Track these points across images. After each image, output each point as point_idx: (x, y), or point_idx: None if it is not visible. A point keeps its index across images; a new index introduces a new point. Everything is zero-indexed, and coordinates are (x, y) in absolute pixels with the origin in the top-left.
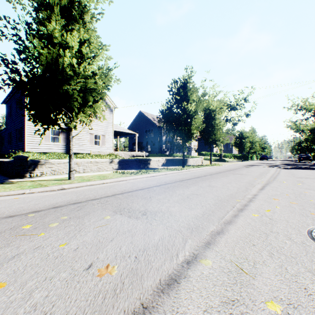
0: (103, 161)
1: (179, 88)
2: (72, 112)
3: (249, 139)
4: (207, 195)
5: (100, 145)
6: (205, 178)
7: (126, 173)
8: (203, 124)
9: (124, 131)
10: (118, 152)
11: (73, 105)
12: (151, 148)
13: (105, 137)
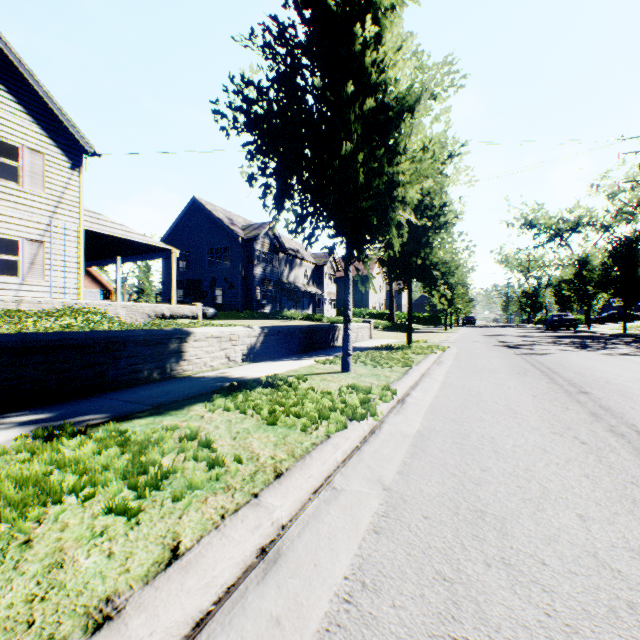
0: None
1: None
2: None
3: (463, 278)
4: None
5: (18, 276)
6: None
7: None
8: None
9: (127, 236)
10: (104, 303)
11: None
12: (224, 296)
13: (43, 247)
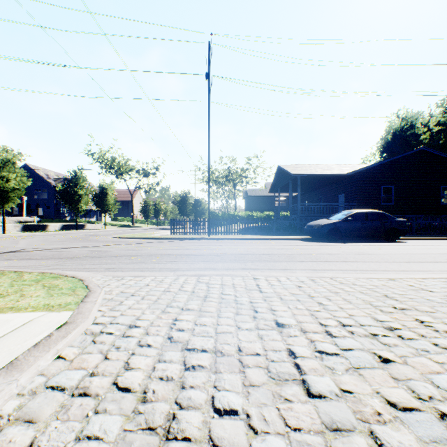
0: (10, 225)
1: (73, 177)
2: (5, 202)
3: (153, 208)
4: (75, 234)
5: None
6: (83, 233)
7: (34, 232)
8: (98, 198)
9: None
10: (0, 217)
11: (11, 201)
12: (44, 212)
13: None
